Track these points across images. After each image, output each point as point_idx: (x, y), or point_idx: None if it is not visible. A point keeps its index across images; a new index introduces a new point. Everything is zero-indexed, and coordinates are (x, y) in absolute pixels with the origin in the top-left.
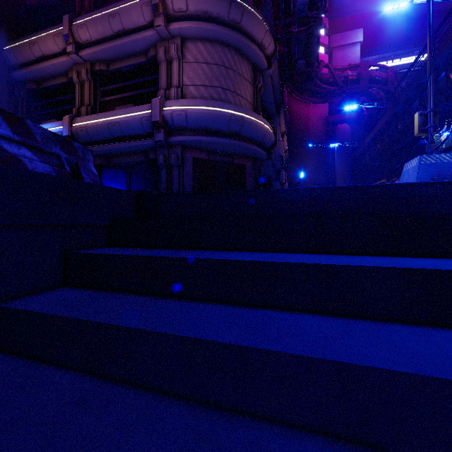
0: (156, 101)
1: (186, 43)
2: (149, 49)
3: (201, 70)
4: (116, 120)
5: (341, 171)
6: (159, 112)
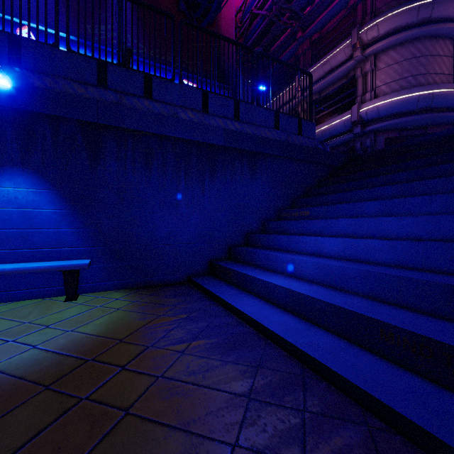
0: (354, 107)
1: (378, 56)
2: (349, 72)
3: (392, 70)
4: (327, 128)
5: None
6: (357, 114)
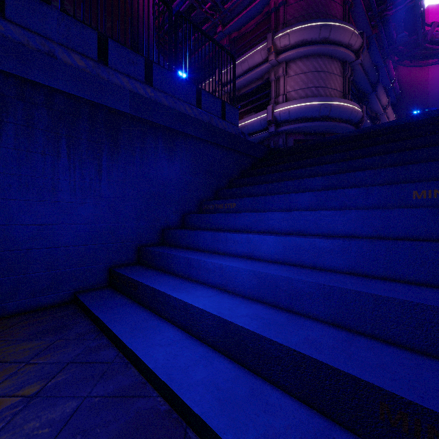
0: (270, 107)
1: (288, 64)
2: (264, 74)
3: (299, 79)
4: (245, 124)
5: None
6: (272, 114)
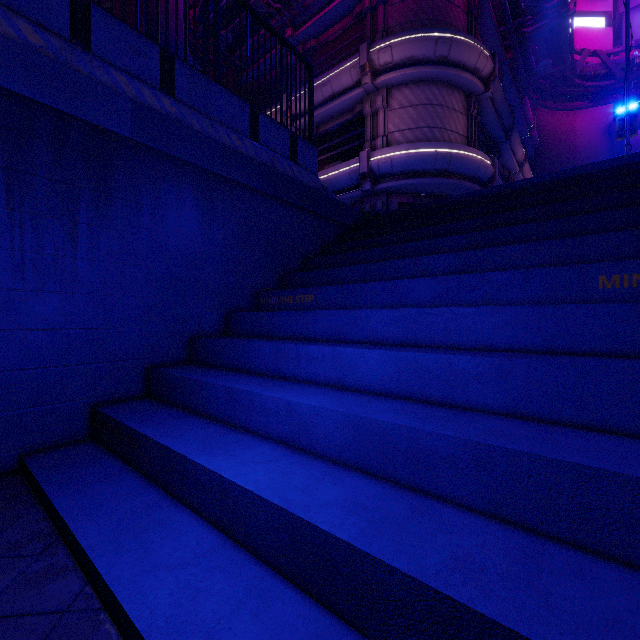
0: (363, 154)
1: (391, 91)
2: (355, 105)
3: (406, 114)
4: (328, 178)
5: None
6: (367, 164)
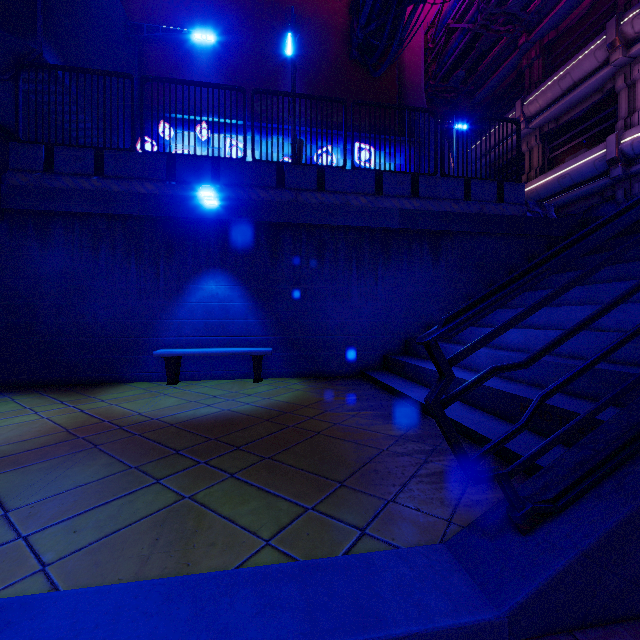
0: (611, 138)
1: None
2: (604, 84)
3: None
4: (566, 172)
5: None
6: (615, 148)
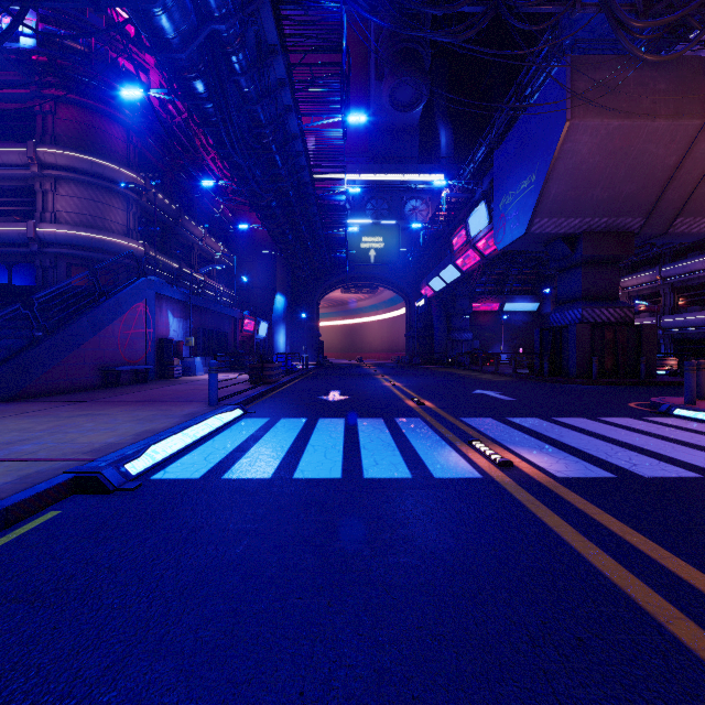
0: (31, 224)
1: (60, 181)
2: (28, 178)
3: (73, 202)
4: None
5: (281, 277)
6: (34, 232)
